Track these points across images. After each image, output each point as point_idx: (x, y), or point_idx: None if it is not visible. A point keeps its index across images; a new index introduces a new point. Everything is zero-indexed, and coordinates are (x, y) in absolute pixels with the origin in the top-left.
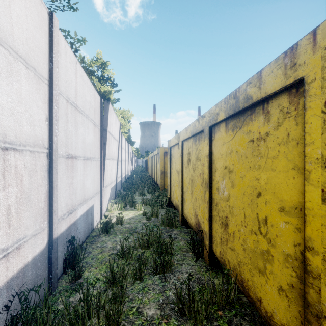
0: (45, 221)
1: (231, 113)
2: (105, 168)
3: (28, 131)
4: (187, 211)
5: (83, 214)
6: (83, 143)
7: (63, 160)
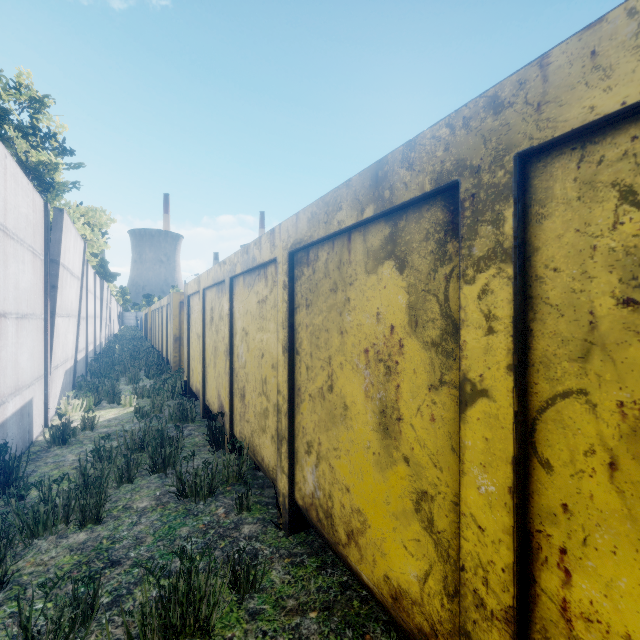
0: None
1: (245, 269)
2: (54, 332)
3: None
4: (210, 395)
5: (16, 413)
6: (16, 289)
7: None
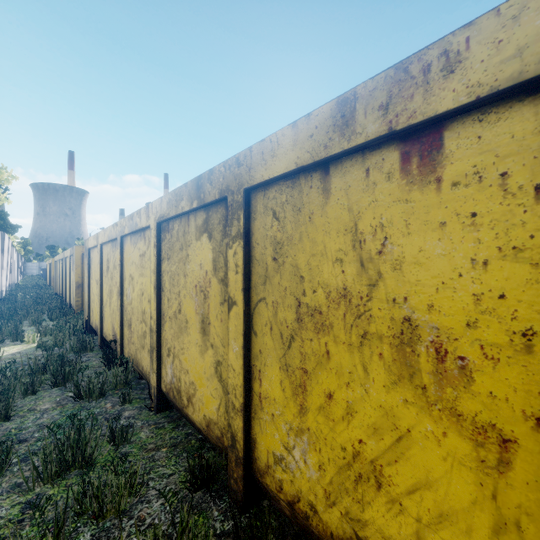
0: None
1: (131, 231)
2: None
3: None
4: (106, 329)
5: None
6: None
7: None
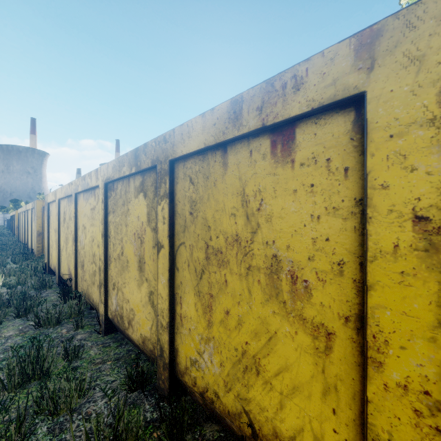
0: None
1: (83, 189)
2: None
3: None
4: (63, 269)
5: None
6: None
7: None
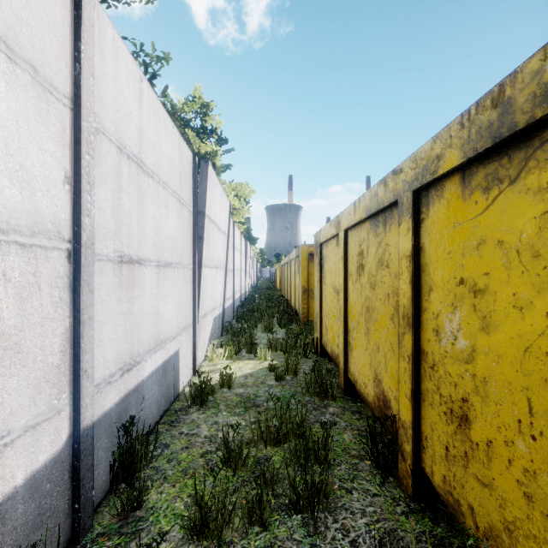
0: (64, 393)
1: (484, 147)
2: (201, 282)
3: (16, 200)
4: (356, 369)
5: (157, 370)
6: (157, 235)
7: (109, 266)
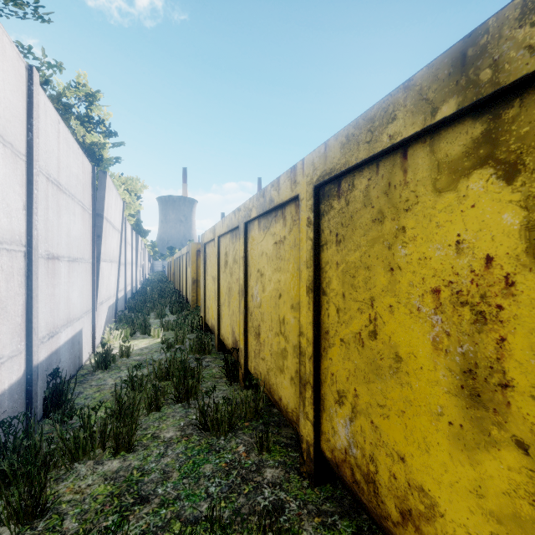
0: (22, 342)
1: (261, 212)
2: (99, 274)
3: (5, 224)
4: (224, 331)
5: (68, 341)
6: (68, 237)
7: (42, 261)
